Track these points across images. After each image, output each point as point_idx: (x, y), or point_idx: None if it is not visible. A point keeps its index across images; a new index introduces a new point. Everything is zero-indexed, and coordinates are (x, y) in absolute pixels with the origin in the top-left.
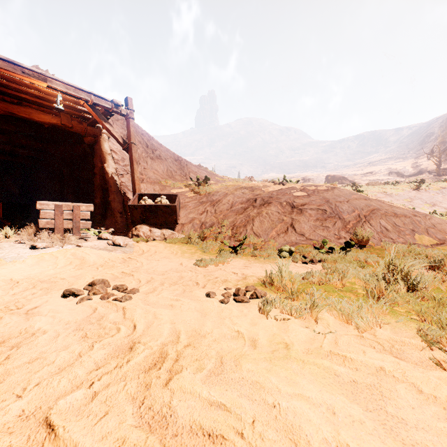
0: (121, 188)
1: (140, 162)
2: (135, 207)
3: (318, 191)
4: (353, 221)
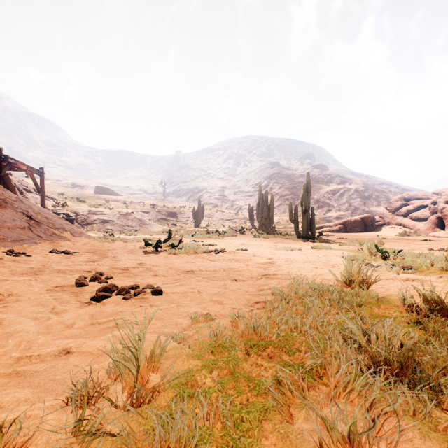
0: None
1: (18, 189)
2: None
3: (123, 214)
4: (136, 224)
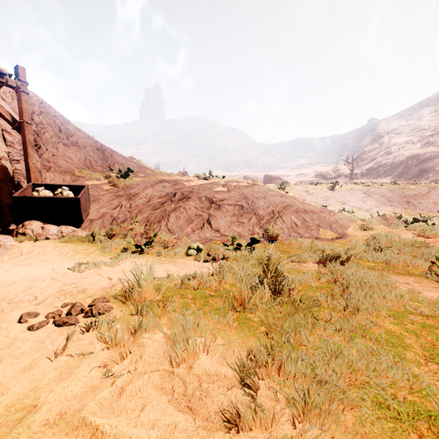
0: (15, 176)
1: (47, 147)
2: (23, 199)
3: (239, 187)
4: (267, 216)
